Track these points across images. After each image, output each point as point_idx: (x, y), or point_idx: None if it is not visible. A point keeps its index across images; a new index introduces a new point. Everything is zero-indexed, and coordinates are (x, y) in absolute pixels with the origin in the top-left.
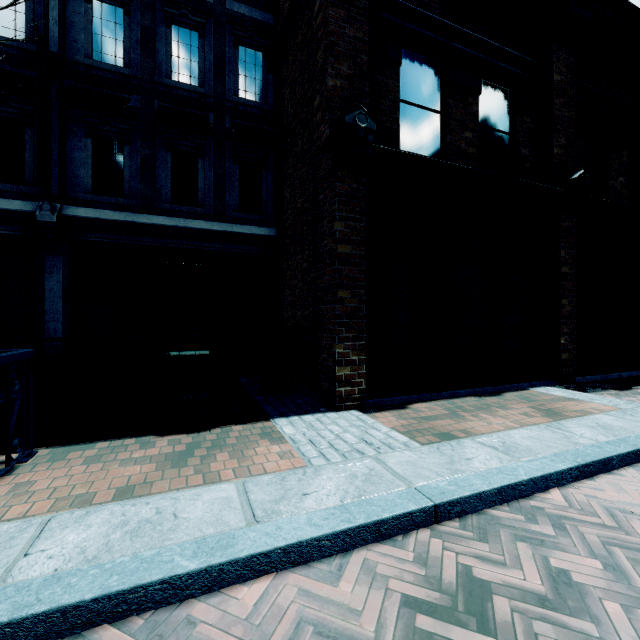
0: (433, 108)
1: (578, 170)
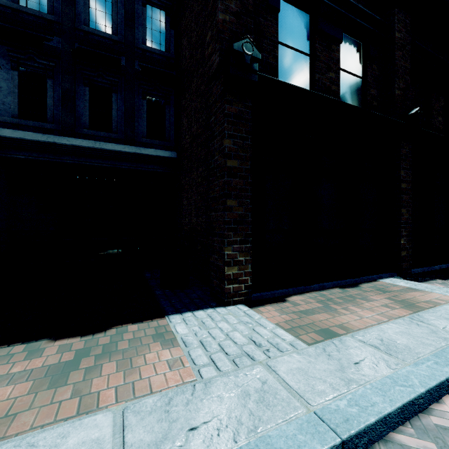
0: (304, 51)
1: (411, 109)
